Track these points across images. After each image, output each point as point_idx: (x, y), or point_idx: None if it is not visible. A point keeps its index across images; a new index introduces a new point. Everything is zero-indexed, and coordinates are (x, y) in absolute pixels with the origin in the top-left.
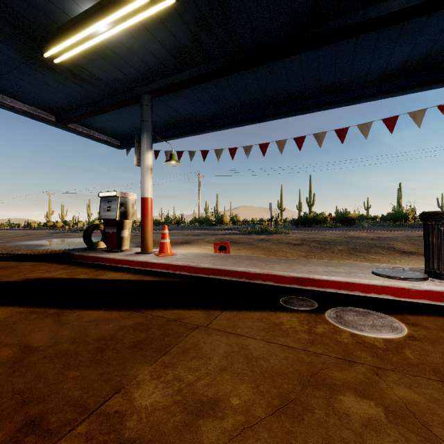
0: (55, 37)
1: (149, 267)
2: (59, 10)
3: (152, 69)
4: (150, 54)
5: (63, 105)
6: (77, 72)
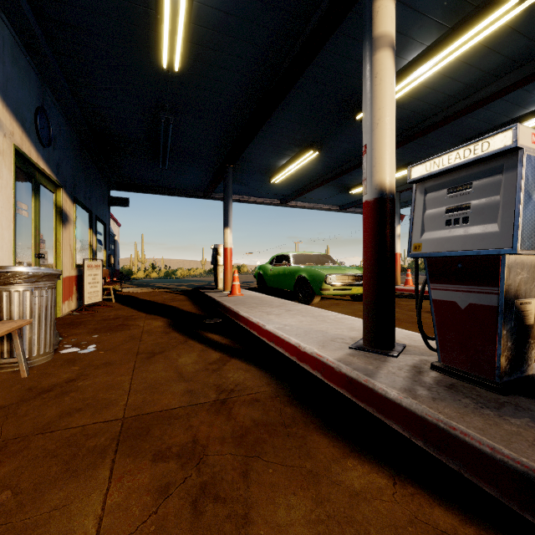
0: (356, 186)
1: (399, 291)
2: (360, 180)
3: (400, 182)
4: (400, 179)
5: (346, 202)
6: (359, 191)
